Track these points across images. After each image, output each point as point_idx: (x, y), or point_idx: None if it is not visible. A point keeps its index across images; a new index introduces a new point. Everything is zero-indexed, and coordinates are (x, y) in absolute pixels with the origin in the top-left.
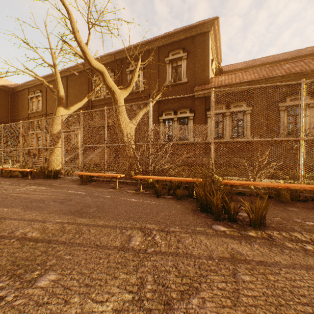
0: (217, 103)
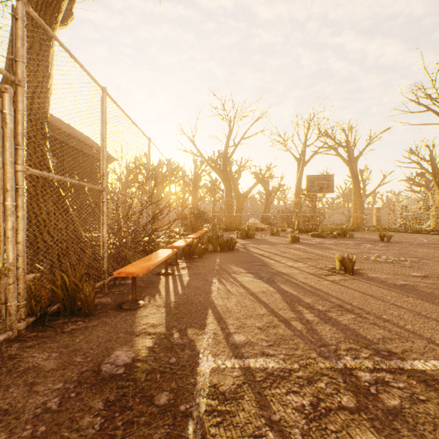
0: None
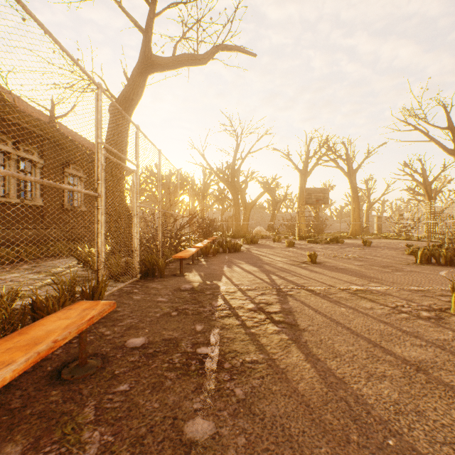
0: (3, 131)
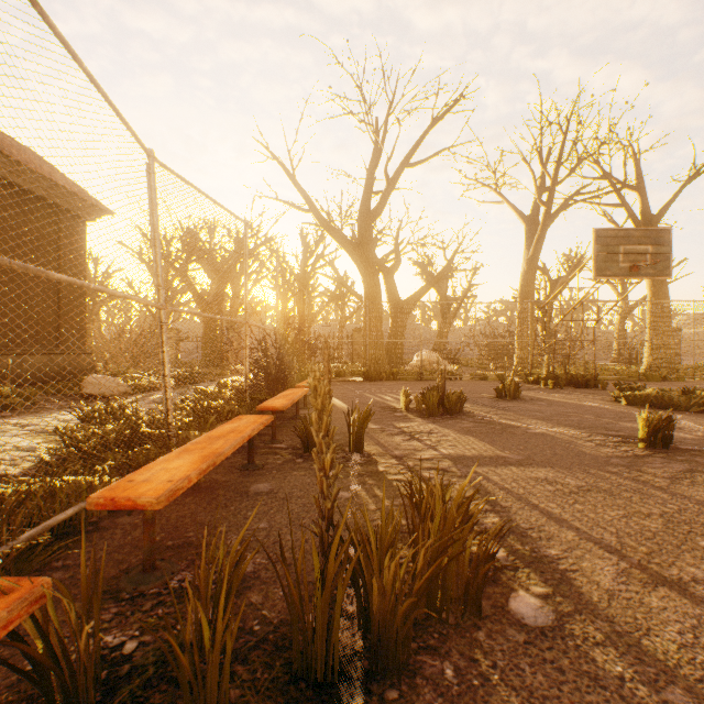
0: None
